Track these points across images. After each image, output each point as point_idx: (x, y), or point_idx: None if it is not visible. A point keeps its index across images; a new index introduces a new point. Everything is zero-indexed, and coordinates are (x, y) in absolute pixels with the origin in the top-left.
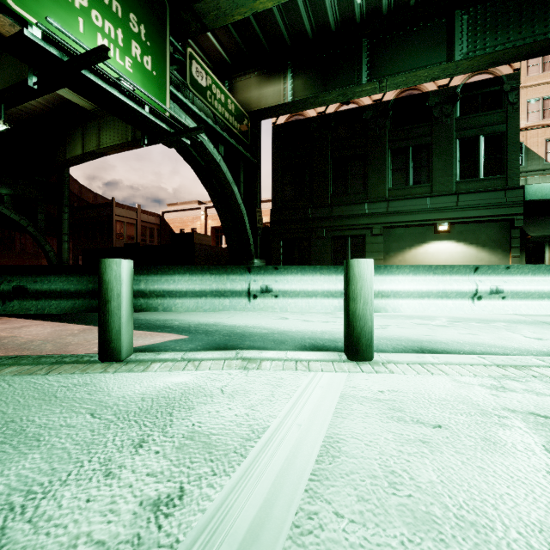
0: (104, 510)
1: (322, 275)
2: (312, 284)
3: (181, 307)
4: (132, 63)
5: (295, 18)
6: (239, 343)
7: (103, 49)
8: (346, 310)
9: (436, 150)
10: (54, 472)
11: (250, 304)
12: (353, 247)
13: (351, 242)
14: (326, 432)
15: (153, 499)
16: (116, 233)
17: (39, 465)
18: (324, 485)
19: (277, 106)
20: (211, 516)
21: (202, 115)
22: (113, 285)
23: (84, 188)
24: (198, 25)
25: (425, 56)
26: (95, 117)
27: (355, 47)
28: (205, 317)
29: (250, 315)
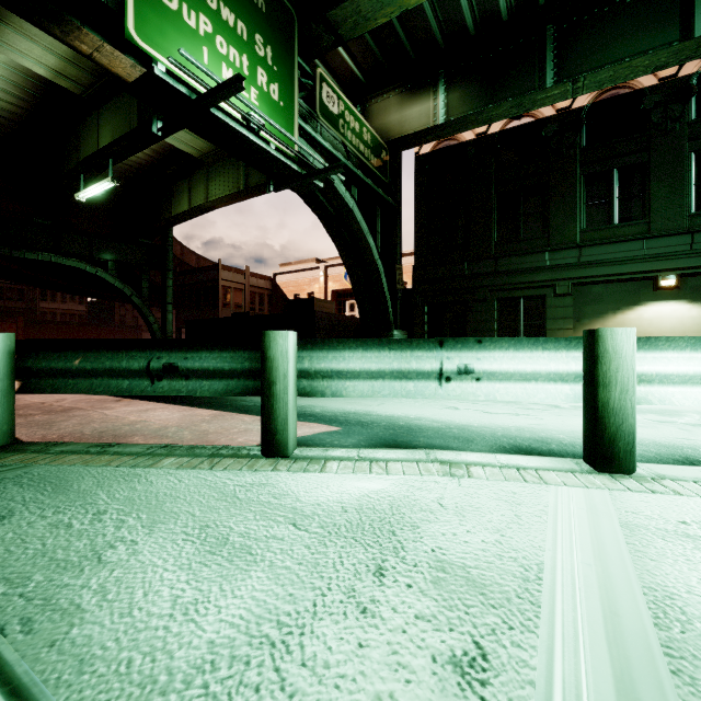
0: (390, 663)
1: (546, 351)
2: (532, 364)
3: (353, 391)
4: (258, 94)
5: (452, 11)
6: (411, 439)
7: (237, 79)
8: (591, 400)
9: (657, 171)
10: (294, 599)
11: (442, 389)
12: (527, 313)
13: (524, 306)
14: (640, 580)
15: (447, 655)
16: (222, 301)
17: (270, 587)
18: (696, 666)
19: (425, 131)
20: (549, 694)
21: (333, 150)
22: (278, 363)
23: (186, 250)
24: (332, 37)
25: (645, 36)
26: (203, 165)
27: (535, 39)
28: (349, 404)
29: (405, 403)
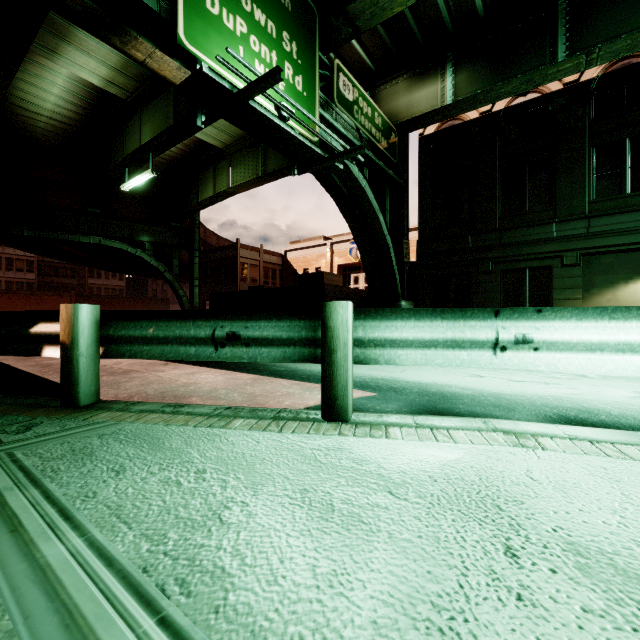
0: None
1: (612, 320)
2: (598, 334)
3: (407, 359)
4: (285, 86)
5: None
6: (450, 406)
7: (276, 71)
8: None
9: None
10: (435, 577)
11: (497, 359)
12: (533, 284)
13: (529, 277)
14: None
15: None
16: (240, 276)
17: (402, 562)
18: None
19: (433, 112)
20: None
21: (348, 135)
22: (338, 332)
23: (208, 231)
24: (349, 30)
25: None
26: (226, 155)
27: (546, 15)
28: (373, 370)
29: (426, 370)
